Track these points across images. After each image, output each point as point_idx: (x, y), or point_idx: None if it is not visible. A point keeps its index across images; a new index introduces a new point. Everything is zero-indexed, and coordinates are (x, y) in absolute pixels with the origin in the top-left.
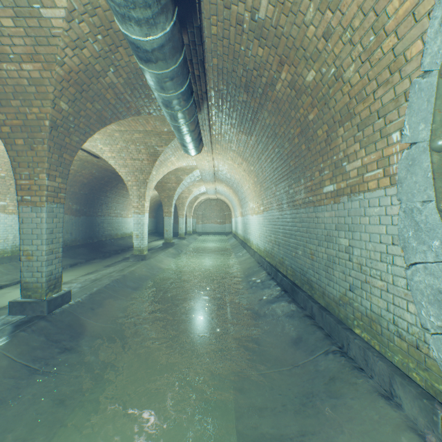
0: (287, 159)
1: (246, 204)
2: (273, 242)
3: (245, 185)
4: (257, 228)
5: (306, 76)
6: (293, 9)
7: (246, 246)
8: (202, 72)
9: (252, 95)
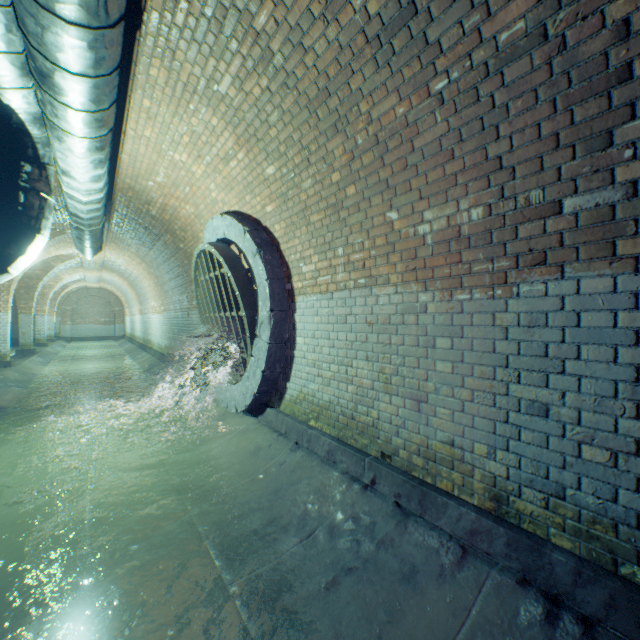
0: (178, 277)
1: (148, 301)
2: (172, 338)
3: (146, 282)
4: (160, 327)
5: (181, 245)
6: (169, 222)
7: (148, 348)
8: (110, 214)
9: (150, 233)
